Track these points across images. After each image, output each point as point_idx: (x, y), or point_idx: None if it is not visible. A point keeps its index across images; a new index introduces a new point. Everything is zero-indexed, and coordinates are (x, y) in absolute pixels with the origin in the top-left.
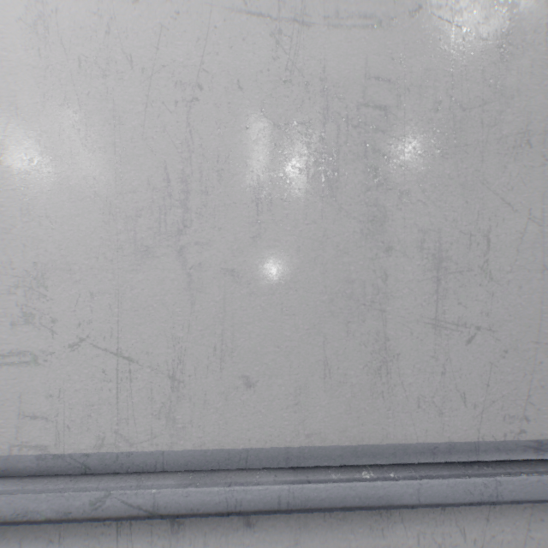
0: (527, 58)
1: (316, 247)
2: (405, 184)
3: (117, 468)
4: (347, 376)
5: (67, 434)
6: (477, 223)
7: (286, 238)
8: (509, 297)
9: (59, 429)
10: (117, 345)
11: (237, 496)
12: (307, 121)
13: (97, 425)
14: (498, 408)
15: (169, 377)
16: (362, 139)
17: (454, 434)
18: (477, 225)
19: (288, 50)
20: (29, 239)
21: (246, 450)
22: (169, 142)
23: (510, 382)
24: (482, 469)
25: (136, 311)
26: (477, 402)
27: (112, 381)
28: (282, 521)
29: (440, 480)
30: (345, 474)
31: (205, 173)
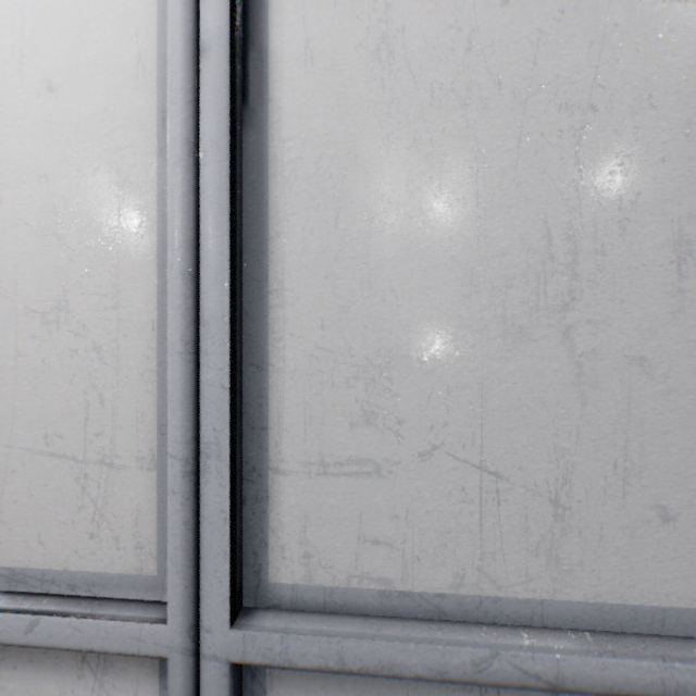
0: None
1: None
2: None
3: (480, 617)
4: None
5: (416, 567)
6: None
7: None
8: None
9: (406, 559)
10: (480, 456)
11: (677, 676)
12: None
13: (454, 559)
14: None
15: (549, 501)
16: None
17: None
18: None
19: None
20: (370, 319)
21: (660, 609)
22: (549, 187)
23: None
24: None
25: (505, 412)
26: None
27: (474, 502)
28: None
29: None
30: None
31: (601, 226)
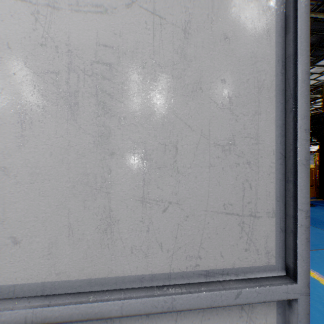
0: (200, 37)
1: (63, 152)
2: (123, 113)
3: None
4: (84, 235)
5: None
6: (169, 137)
7: (42, 146)
8: (189, 183)
9: None
10: None
11: None
12: (57, 71)
13: None
14: (183, 251)
15: None
16: (94, 84)
17: (154, 269)
18: (169, 139)
19: (44, 24)
20: None
21: (14, 285)
22: None
23: (190, 235)
24: (167, 290)
25: None
26: (169, 248)
27: None
28: None
29: (136, 299)
30: (77, 298)
31: None
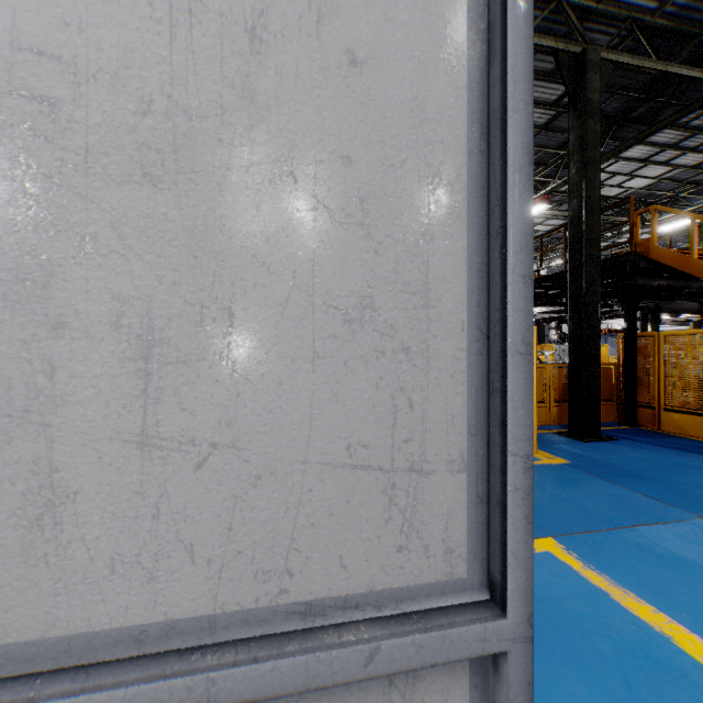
0: (291, 54)
1: None
2: (89, 225)
3: None
4: None
5: None
6: (213, 288)
7: None
8: (263, 398)
9: None
10: None
11: None
12: None
13: None
14: (247, 560)
15: None
16: (8, 148)
17: (174, 608)
18: (213, 292)
19: None
20: None
21: None
22: None
23: (266, 521)
24: (201, 659)
25: None
26: (213, 556)
27: None
28: None
29: (112, 691)
30: None
31: None
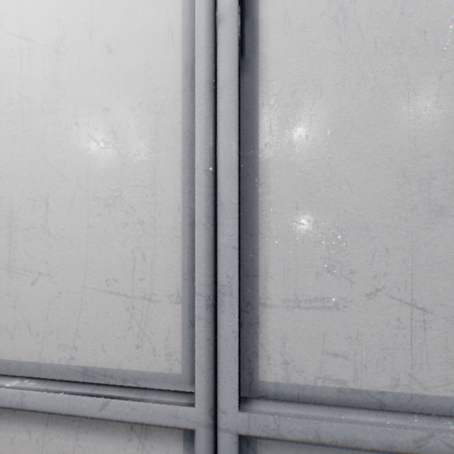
0: None
1: None
2: None
3: (411, 408)
4: None
5: (364, 372)
6: None
7: None
8: None
9: (356, 367)
10: (411, 296)
11: None
12: None
13: (391, 367)
14: None
15: None
16: None
17: None
18: None
19: None
20: (330, 201)
21: None
22: None
23: None
24: None
25: (429, 265)
26: None
27: (406, 328)
28: None
29: None
30: None
31: None
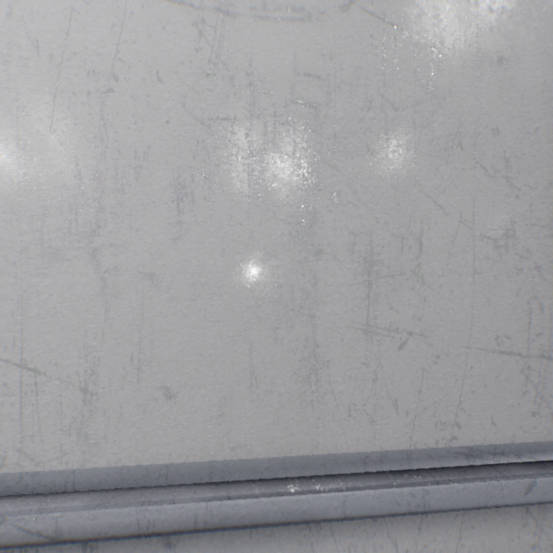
0: (459, 59)
1: (242, 249)
2: (335, 185)
3: (22, 490)
4: (274, 385)
5: None
6: (409, 225)
7: (209, 240)
8: (441, 301)
9: None
10: (22, 356)
11: (150, 516)
12: (233, 117)
13: None
14: (431, 414)
15: (80, 389)
16: (291, 138)
17: (385, 442)
18: (409, 228)
19: (212, 41)
20: None
21: (166, 466)
22: (80, 136)
23: (443, 388)
24: (411, 478)
25: (43, 318)
26: (409, 409)
27: (16, 395)
28: (205, 539)
29: (366, 491)
30: (269, 488)
31: (121, 170)
